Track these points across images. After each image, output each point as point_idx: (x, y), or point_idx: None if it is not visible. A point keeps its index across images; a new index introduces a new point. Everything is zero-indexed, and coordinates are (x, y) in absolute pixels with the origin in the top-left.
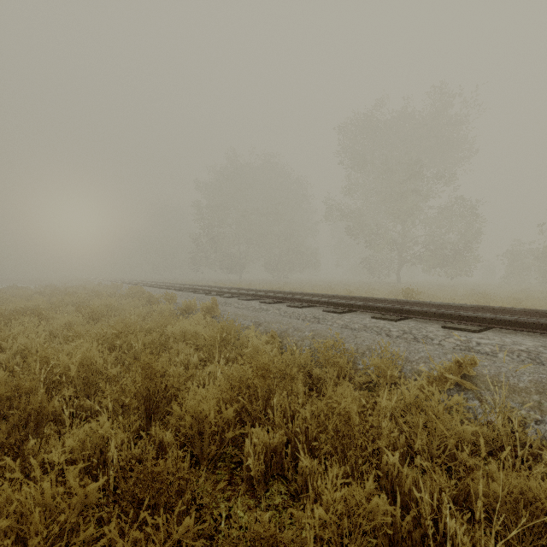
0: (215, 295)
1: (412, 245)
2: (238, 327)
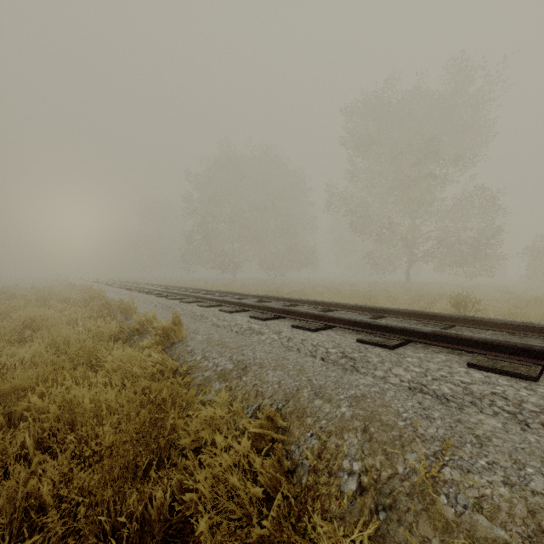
0: (192, 302)
1: (423, 241)
2: (189, 400)
